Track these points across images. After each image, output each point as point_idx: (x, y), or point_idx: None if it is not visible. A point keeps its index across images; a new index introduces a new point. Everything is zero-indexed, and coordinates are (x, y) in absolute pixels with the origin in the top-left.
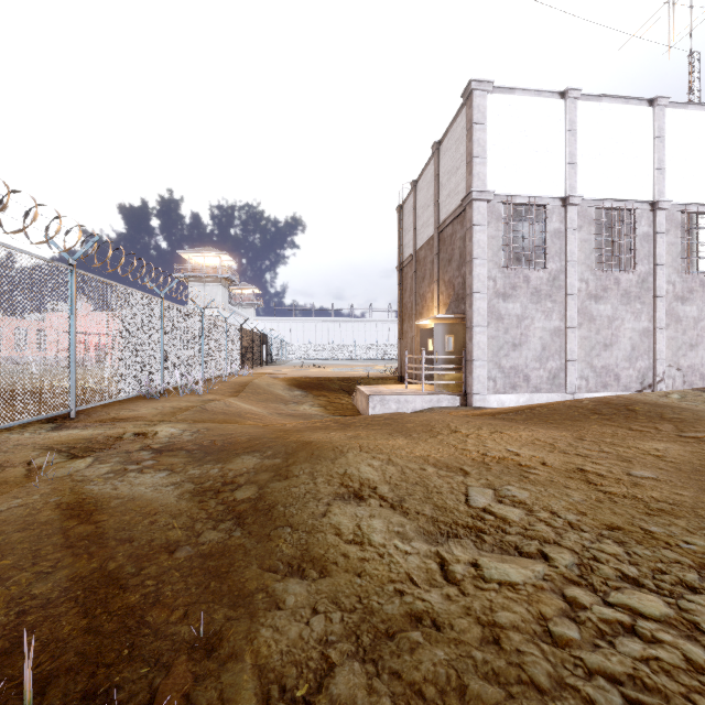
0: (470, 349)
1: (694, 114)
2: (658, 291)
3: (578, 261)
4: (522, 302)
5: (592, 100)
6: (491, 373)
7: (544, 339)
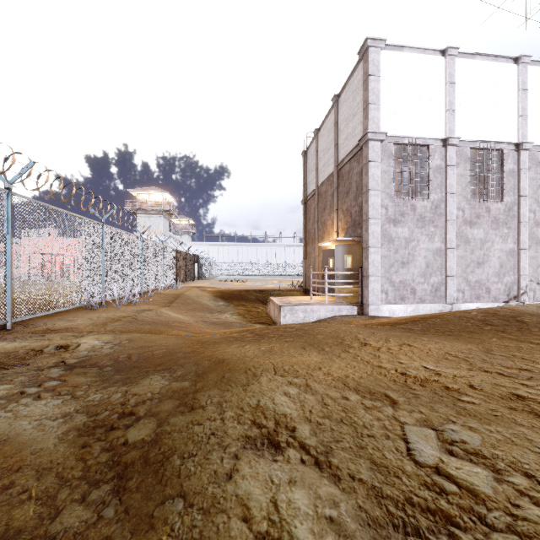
0: (366, 267)
1: None
2: (521, 218)
3: (456, 193)
4: (410, 227)
5: (467, 58)
6: (384, 287)
7: (428, 258)
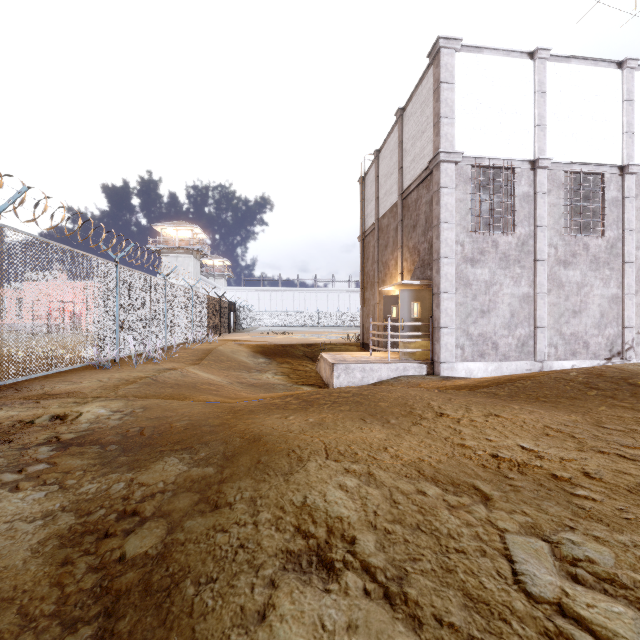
0: (438, 316)
1: None
2: (627, 257)
3: (547, 226)
4: (491, 267)
5: (560, 62)
6: (459, 341)
7: (513, 306)
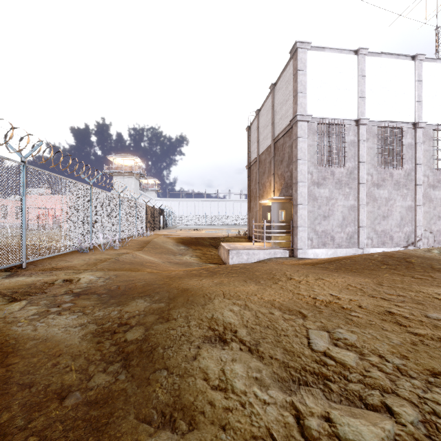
0: (296, 219)
1: (440, 65)
2: (417, 181)
3: (366, 161)
4: (330, 188)
5: (375, 56)
6: (309, 235)
7: (344, 213)
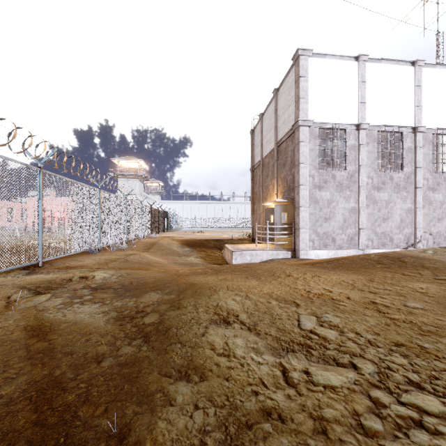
0: (298, 221)
1: (440, 71)
2: (417, 184)
3: (367, 165)
4: (331, 191)
5: (375, 62)
6: (311, 237)
7: (345, 215)
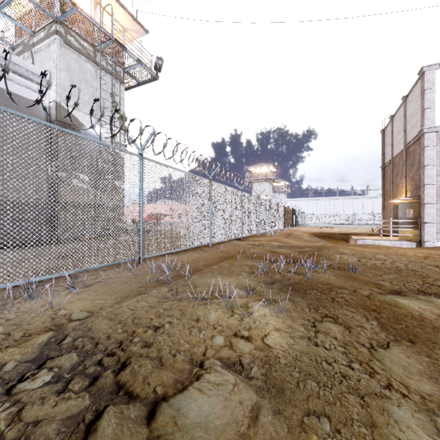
0: (423, 216)
1: None
2: None
3: None
4: None
5: None
6: (439, 230)
7: None
